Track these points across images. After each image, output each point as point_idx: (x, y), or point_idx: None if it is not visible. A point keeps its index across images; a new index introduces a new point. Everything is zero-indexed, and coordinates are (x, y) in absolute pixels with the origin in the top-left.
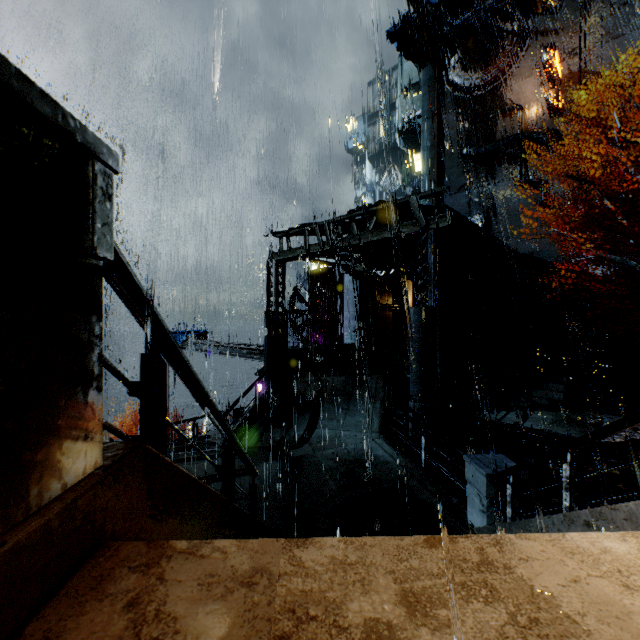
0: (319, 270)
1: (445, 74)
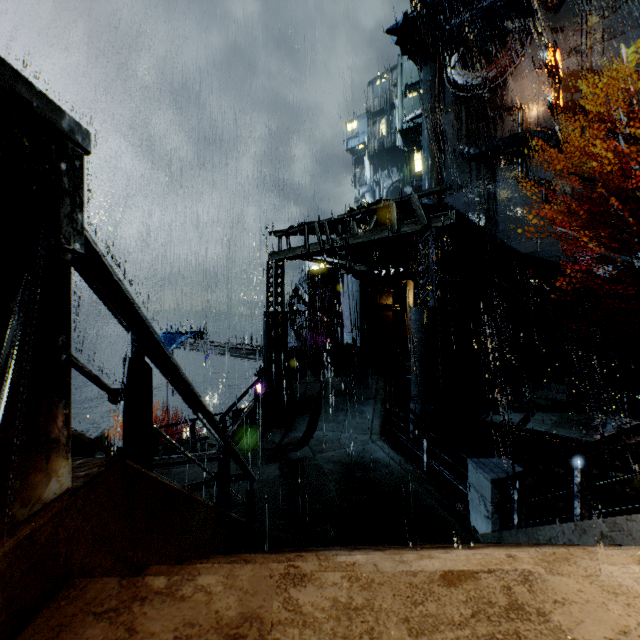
0: (319, 270)
1: (445, 73)
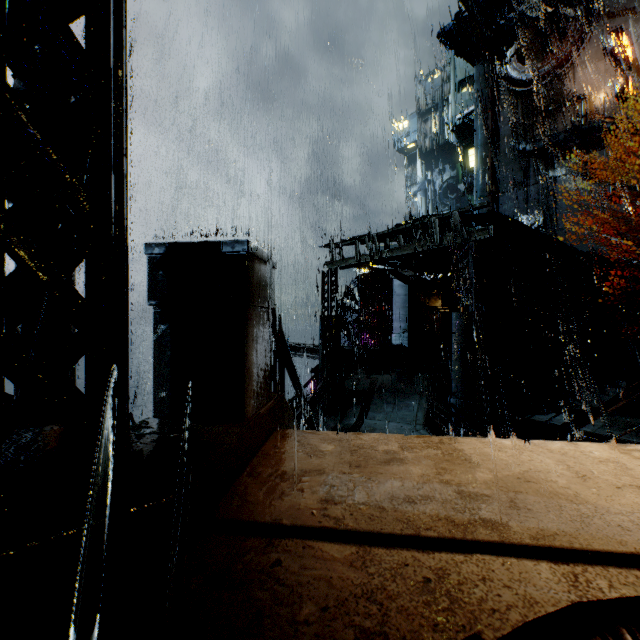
0: (369, 274)
1: (500, 68)
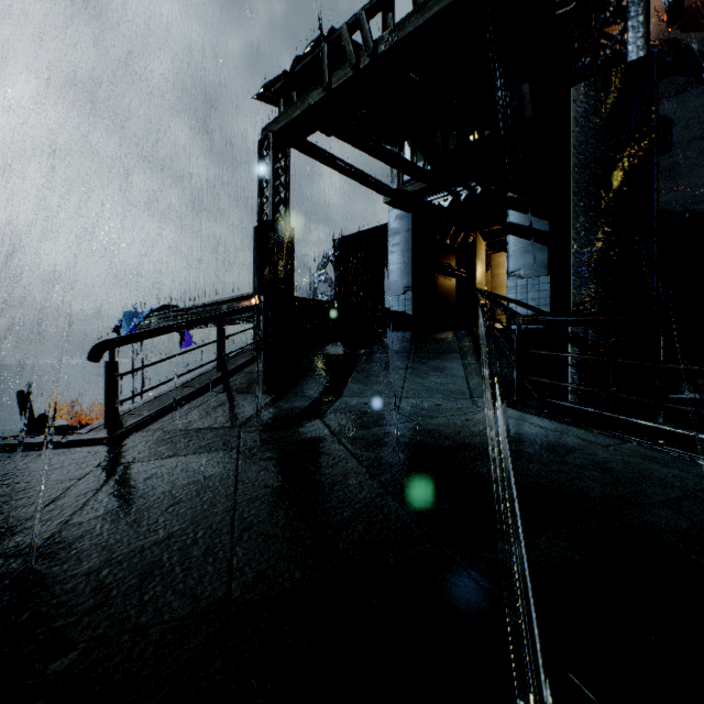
0: (349, 236)
1: None
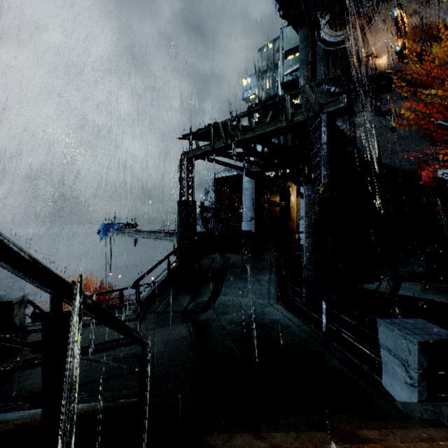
0: (222, 177)
1: (317, 33)
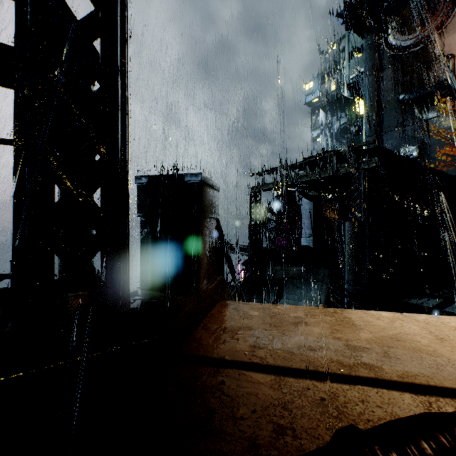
0: (284, 194)
1: (384, 39)
